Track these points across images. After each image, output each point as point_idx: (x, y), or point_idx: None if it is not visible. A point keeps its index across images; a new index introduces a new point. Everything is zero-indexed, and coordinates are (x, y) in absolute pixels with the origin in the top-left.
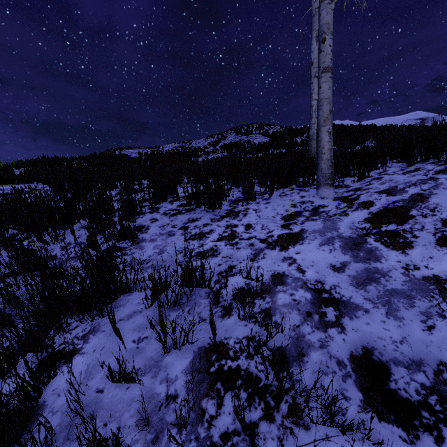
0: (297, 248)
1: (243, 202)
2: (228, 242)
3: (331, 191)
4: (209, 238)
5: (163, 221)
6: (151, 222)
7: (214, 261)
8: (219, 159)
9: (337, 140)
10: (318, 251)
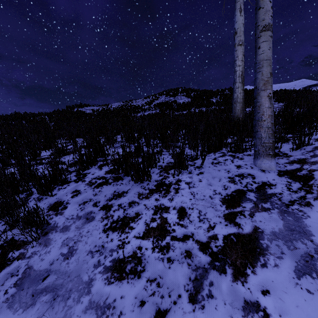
0: (260, 278)
1: (174, 174)
2: (157, 241)
3: (273, 162)
4: (133, 230)
5: (85, 194)
6: (72, 196)
7: (134, 290)
8: (153, 115)
9: (246, 101)
10: (300, 294)
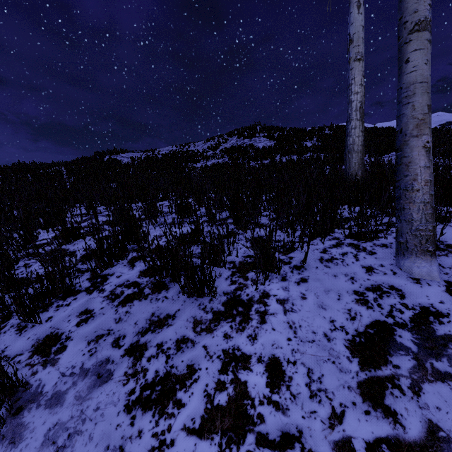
0: None
1: (257, 284)
2: (228, 447)
3: (434, 266)
4: (183, 410)
5: (101, 319)
6: (77, 322)
7: None
8: (219, 166)
9: None
10: None
